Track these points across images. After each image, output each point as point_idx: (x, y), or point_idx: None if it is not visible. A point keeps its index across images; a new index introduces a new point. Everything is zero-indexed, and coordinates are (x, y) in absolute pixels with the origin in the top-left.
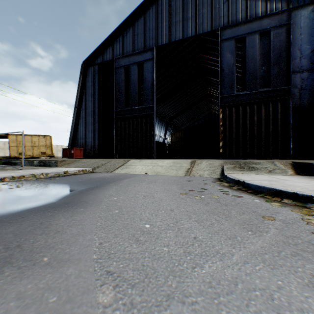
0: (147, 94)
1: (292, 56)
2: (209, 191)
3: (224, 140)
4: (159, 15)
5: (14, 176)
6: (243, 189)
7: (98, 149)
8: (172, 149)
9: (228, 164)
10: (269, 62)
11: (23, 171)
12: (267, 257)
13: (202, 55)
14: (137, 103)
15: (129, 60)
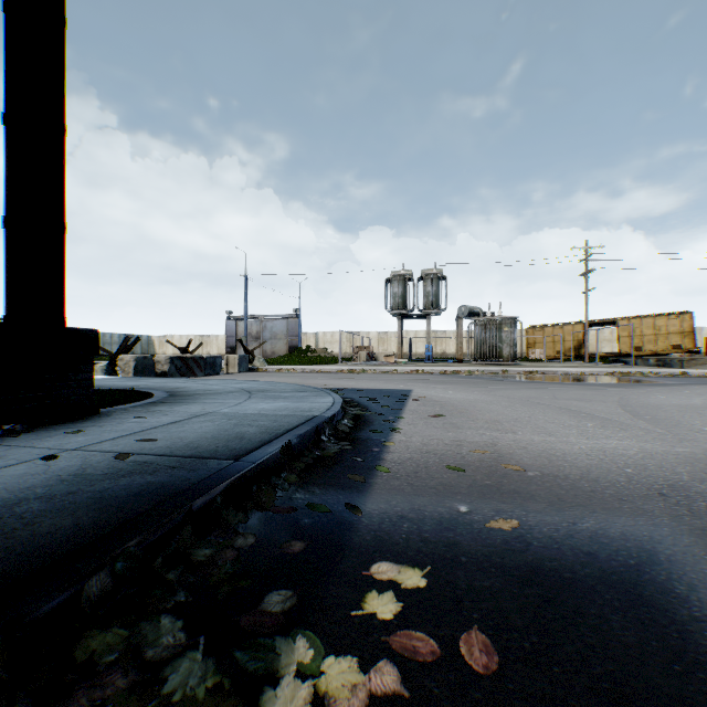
0: None
1: None
2: None
3: None
4: None
5: (621, 372)
6: None
7: None
8: None
9: None
10: None
11: (630, 369)
12: None
13: None
14: None
15: None
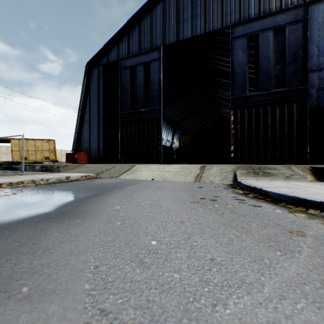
0: (154, 96)
1: (309, 54)
2: (223, 199)
3: (236, 143)
4: (167, 13)
5: (12, 182)
6: (260, 197)
7: (103, 153)
8: (180, 153)
9: (241, 169)
10: (283, 61)
11: (23, 177)
12: (308, 289)
13: (212, 55)
14: (143, 105)
15: (135, 60)
